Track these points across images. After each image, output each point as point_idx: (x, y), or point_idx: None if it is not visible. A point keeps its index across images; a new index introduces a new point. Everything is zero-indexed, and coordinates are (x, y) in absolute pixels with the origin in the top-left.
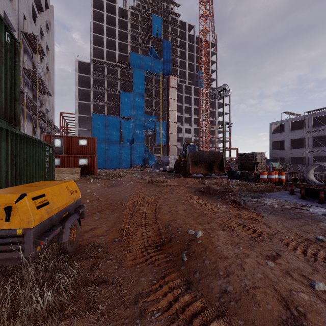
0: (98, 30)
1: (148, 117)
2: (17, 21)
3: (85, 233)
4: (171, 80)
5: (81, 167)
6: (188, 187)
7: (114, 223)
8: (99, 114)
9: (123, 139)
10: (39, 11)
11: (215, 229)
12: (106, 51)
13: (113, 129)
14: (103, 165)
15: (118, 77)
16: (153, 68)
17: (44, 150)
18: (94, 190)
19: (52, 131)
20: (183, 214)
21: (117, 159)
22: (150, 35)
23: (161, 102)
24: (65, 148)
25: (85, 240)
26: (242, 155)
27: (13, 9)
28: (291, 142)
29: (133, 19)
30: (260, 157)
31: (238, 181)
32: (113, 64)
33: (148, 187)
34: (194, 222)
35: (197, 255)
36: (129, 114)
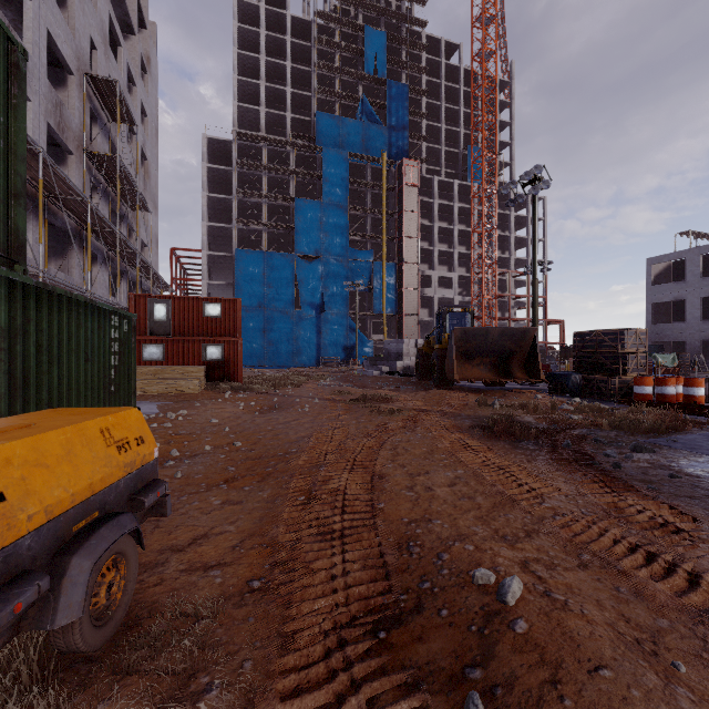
0: (248, 71)
1: (357, 253)
2: (77, 52)
3: (175, 553)
4: (407, 169)
5: (209, 364)
6: (452, 414)
7: (259, 520)
8: (250, 249)
9: (302, 304)
10: (126, 35)
11: (556, 565)
12: (265, 113)
13: (281, 282)
14: (258, 360)
15: (291, 169)
16: (366, 145)
17: (104, 324)
18: (228, 419)
19: (154, 287)
20: (448, 500)
21: (290, 347)
22: (359, 72)
23: (384, 220)
24: (175, 323)
25: (167, 581)
26: (585, 336)
27: (68, 27)
28: (702, 305)
29: (322, 39)
30: (632, 341)
31: (577, 400)
32: (281, 140)
33: (354, 414)
34: (486, 530)
35: (529, 706)
36: (314, 249)
